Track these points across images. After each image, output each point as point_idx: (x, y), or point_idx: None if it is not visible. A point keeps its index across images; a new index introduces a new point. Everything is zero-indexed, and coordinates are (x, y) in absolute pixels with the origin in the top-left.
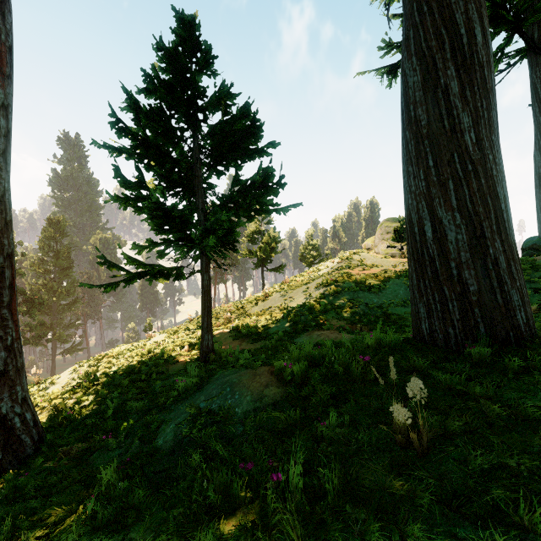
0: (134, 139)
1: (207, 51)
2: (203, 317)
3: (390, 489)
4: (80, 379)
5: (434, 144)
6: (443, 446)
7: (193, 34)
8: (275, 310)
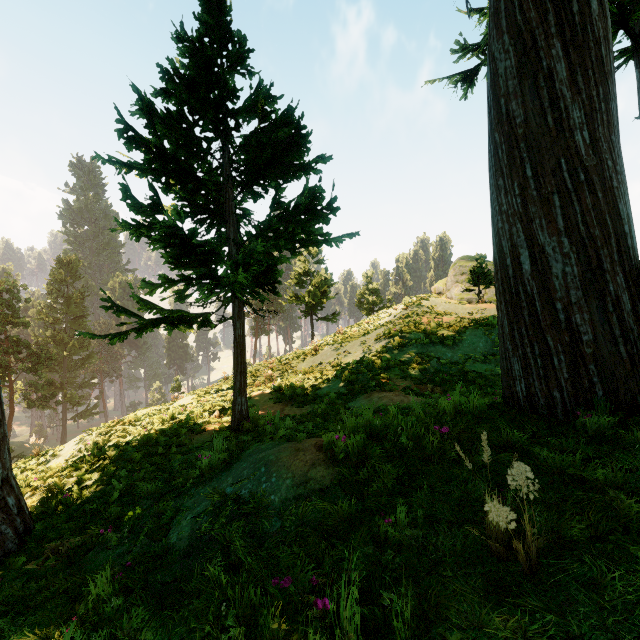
0: (148, 152)
1: (240, 43)
2: (235, 375)
3: (488, 627)
4: (88, 450)
5: (534, 147)
6: (561, 561)
7: (222, 20)
8: (326, 367)
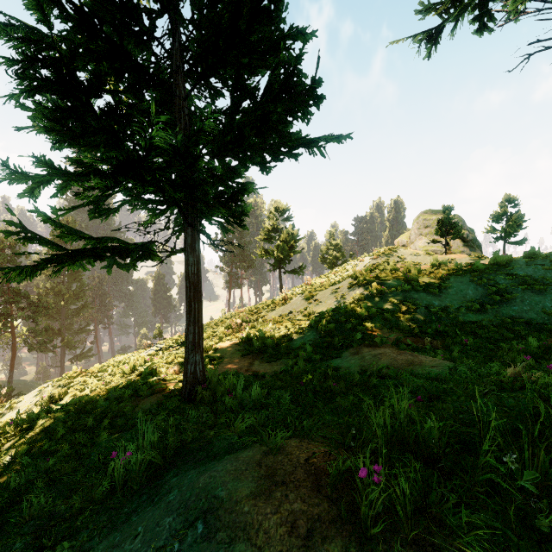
0: (64, 18)
1: None
2: (187, 325)
3: None
4: (43, 404)
5: None
6: None
7: None
8: (297, 316)
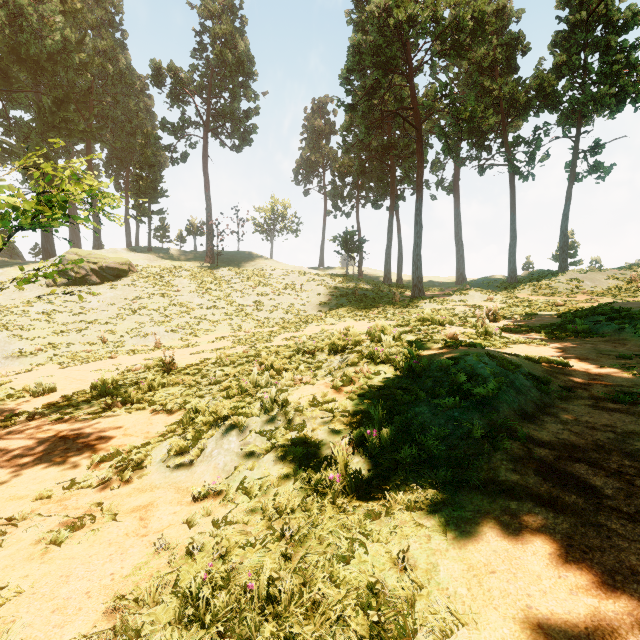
0: None
1: None
2: None
3: None
4: None
5: (47, 237)
6: None
7: None
8: None
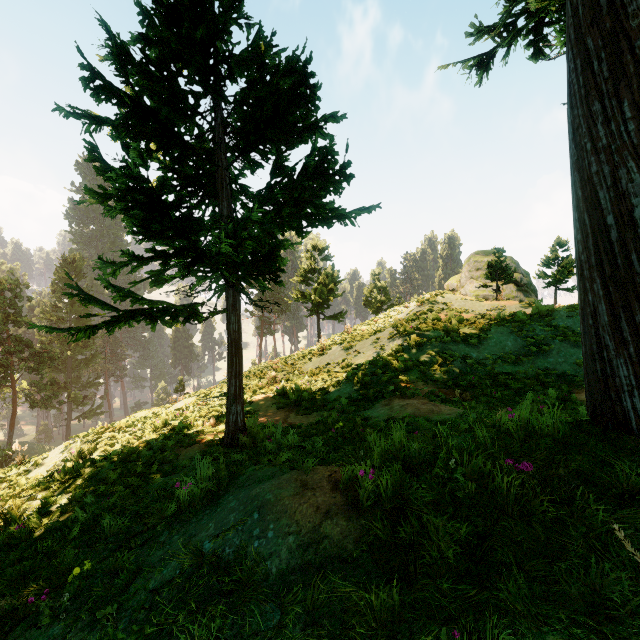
0: (121, 105)
1: None
2: (229, 379)
3: None
4: (72, 460)
5: None
6: None
7: None
8: (335, 368)
